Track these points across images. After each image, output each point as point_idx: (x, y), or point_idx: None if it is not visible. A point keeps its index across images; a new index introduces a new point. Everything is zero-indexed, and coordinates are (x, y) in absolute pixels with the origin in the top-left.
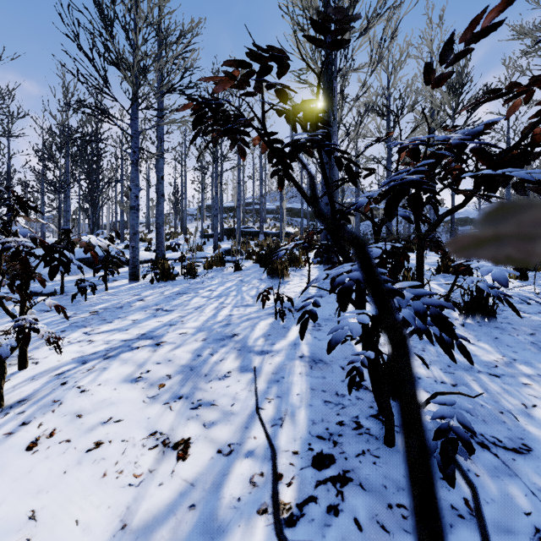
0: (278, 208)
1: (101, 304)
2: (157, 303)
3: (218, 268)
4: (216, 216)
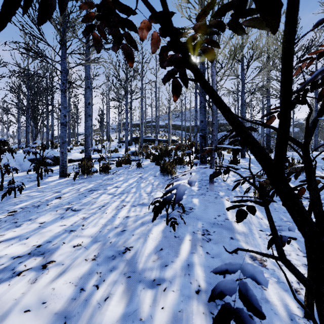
0: (167, 124)
1: (23, 202)
2: (70, 200)
3: (126, 165)
4: (127, 130)
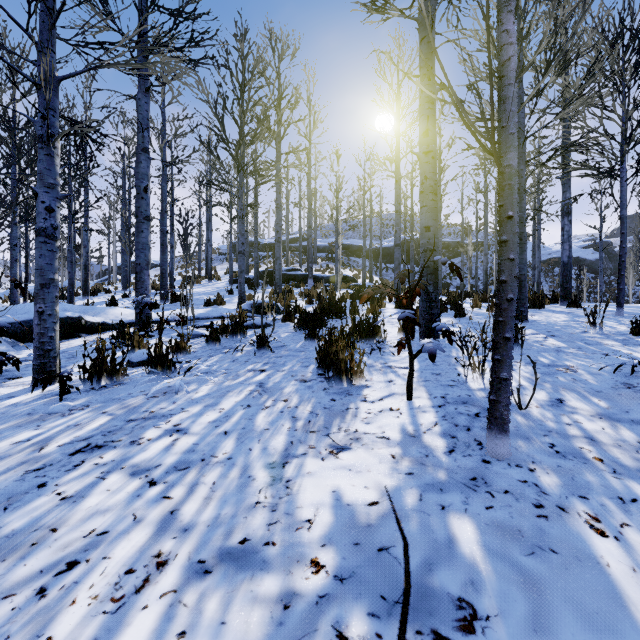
0: (332, 245)
1: None
2: None
3: (231, 342)
4: (242, 254)
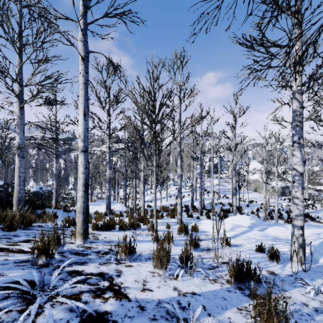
0: None
1: None
2: None
3: None
4: None
